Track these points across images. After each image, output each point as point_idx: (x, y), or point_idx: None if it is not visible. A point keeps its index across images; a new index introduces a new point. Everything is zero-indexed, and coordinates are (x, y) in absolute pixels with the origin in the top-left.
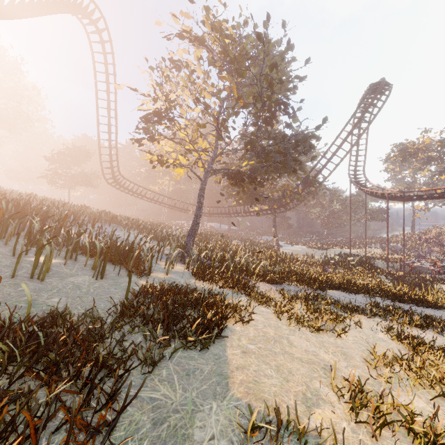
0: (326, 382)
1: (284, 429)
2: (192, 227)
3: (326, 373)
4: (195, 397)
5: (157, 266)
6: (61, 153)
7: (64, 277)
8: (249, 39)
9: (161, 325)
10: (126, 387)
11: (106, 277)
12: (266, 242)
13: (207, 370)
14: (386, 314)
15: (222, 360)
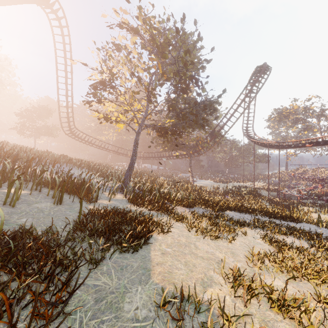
0: (218, 271)
1: (186, 301)
2: (129, 166)
3: (219, 265)
4: (126, 283)
5: (102, 195)
6: (28, 110)
7: (30, 204)
8: (171, 32)
9: (104, 236)
10: (76, 278)
11: (63, 204)
12: (185, 178)
13: (136, 265)
14: (264, 226)
15: (147, 259)
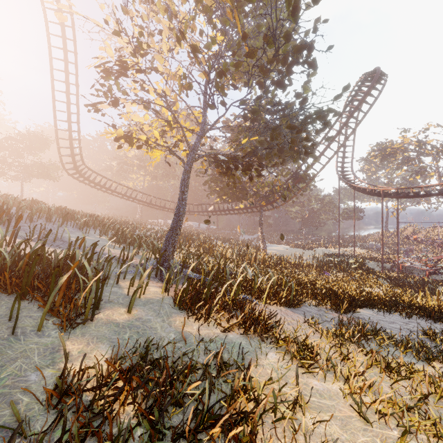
0: None
1: None
2: (172, 226)
3: None
4: None
5: (116, 292)
6: (10, 138)
7: None
8: None
9: None
10: None
11: None
12: (249, 242)
13: None
14: None
15: None
